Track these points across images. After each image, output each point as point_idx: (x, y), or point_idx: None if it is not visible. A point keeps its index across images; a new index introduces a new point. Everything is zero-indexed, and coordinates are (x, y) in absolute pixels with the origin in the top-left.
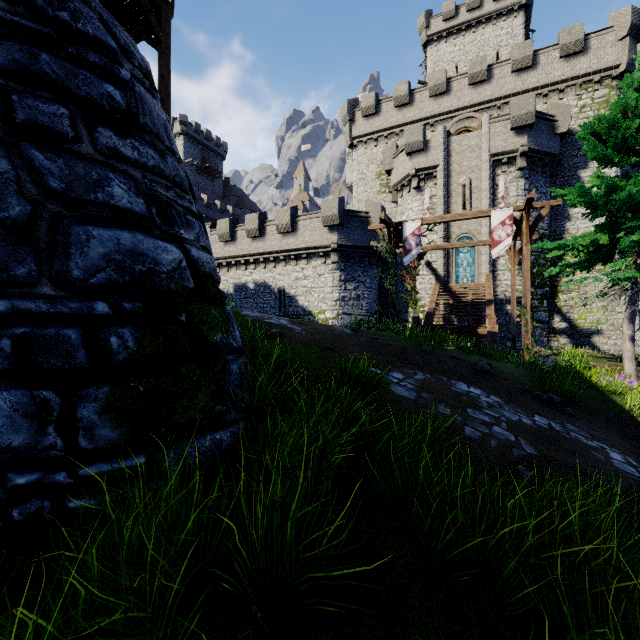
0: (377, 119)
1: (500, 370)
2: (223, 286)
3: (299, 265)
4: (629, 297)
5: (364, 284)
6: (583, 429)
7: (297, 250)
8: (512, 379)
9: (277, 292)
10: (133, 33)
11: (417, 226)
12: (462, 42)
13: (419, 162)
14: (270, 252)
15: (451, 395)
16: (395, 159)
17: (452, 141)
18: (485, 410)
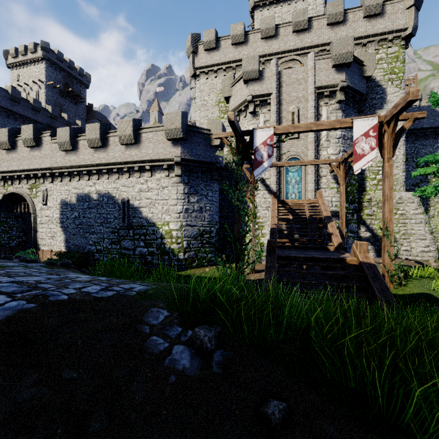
0: (217, 53)
1: None
2: (65, 196)
3: (143, 177)
4: None
5: (206, 197)
6: None
7: (140, 162)
8: None
9: (121, 203)
10: None
11: (269, 134)
12: (280, 11)
13: (255, 89)
14: (113, 163)
15: None
16: (233, 87)
17: (283, 74)
18: None
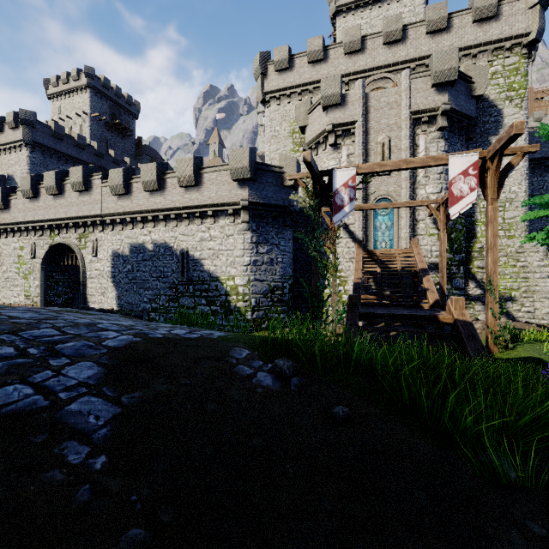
0: (290, 74)
1: None
2: (117, 246)
3: (205, 224)
4: None
5: (278, 247)
6: None
7: (202, 207)
8: None
9: (179, 254)
10: None
11: (351, 175)
12: (369, 16)
13: (336, 117)
14: (171, 208)
15: None
16: (310, 115)
17: (370, 97)
18: None
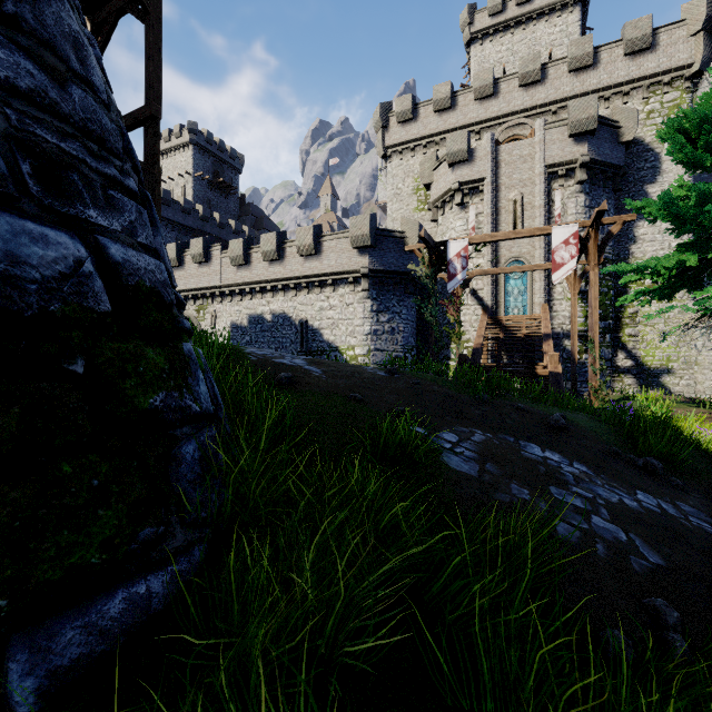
0: (414, 126)
1: (578, 424)
2: (236, 317)
3: (324, 293)
4: None
5: (399, 315)
6: (701, 510)
7: (322, 276)
8: (595, 437)
9: (298, 324)
10: (116, 3)
11: (463, 246)
12: (510, 41)
13: (463, 174)
14: (290, 278)
15: (524, 465)
16: (435, 171)
17: (501, 150)
18: (573, 487)
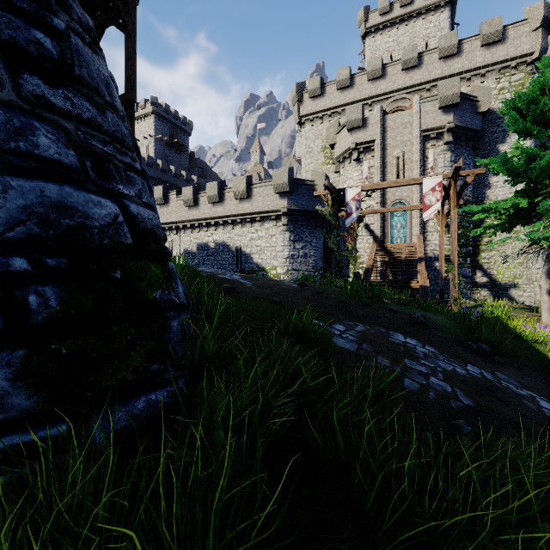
0: (322, 100)
1: (433, 321)
2: (187, 245)
3: (254, 227)
4: (546, 255)
5: (311, 244)
6: (512, 377)
7: (252, 214)
8: (444, 330)
9: (234, 251)
10: (103, 18)
11: (357, 192)
12: (396, 34)
13: (359, 137)
14: (228, 216)
15: (389, 346)
16: (338, 135)
17: (387, 119)
18: (422, 360)
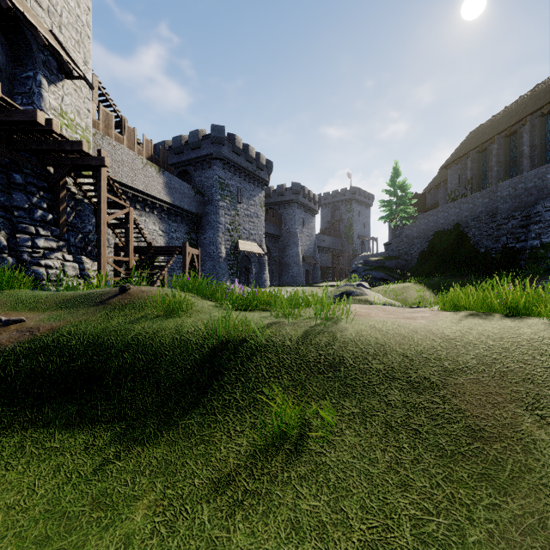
0: None
1: None
2: None
3: None
4: None
5: None
6: None
7: None
8: None
9: None
10: None
11: None
12: None
13: None
14: None
15: None
16: None
17: None
18: None
